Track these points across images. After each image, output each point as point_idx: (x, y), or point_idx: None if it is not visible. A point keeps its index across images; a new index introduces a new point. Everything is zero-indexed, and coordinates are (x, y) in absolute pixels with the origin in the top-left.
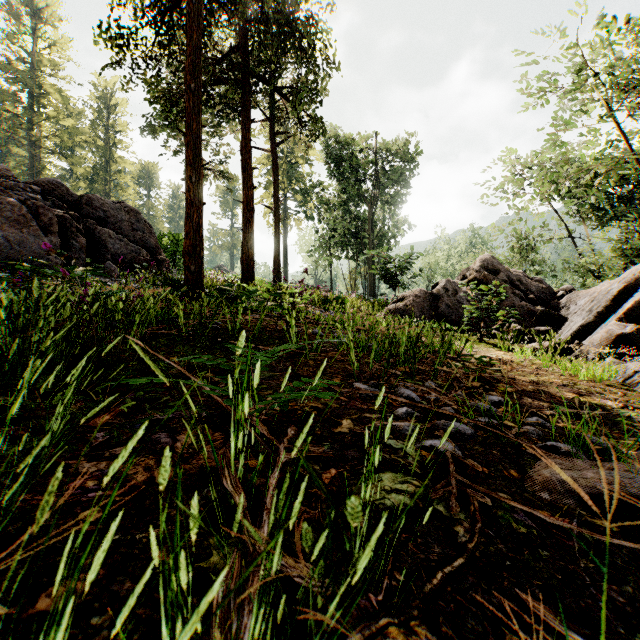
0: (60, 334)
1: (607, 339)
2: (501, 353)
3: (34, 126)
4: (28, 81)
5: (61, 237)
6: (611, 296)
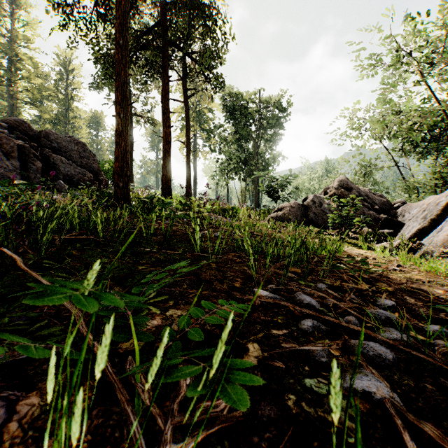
0: None
1: None
2: (363, 251)
3: (12, 83)
4: (8, 51)
5: (21, 161)
6: (441, 207)
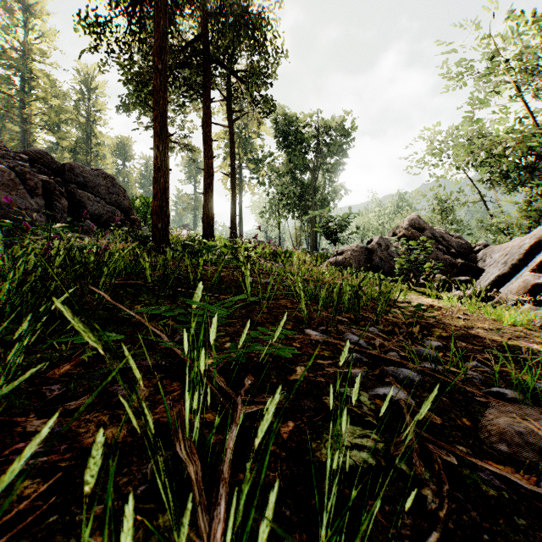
0: (27, 285)
1: (524, 288)
2: (430, 300)
3: (25, 105)
4: (20, 67)
5: (46, 199)
6: (523, 250)
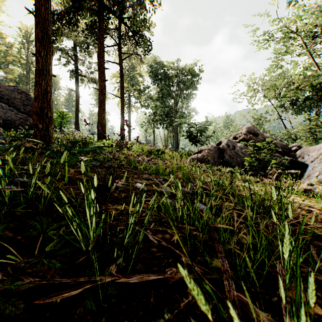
0: None
1: None
2: (299, 199)
3: None
4: None
5: None
6: None
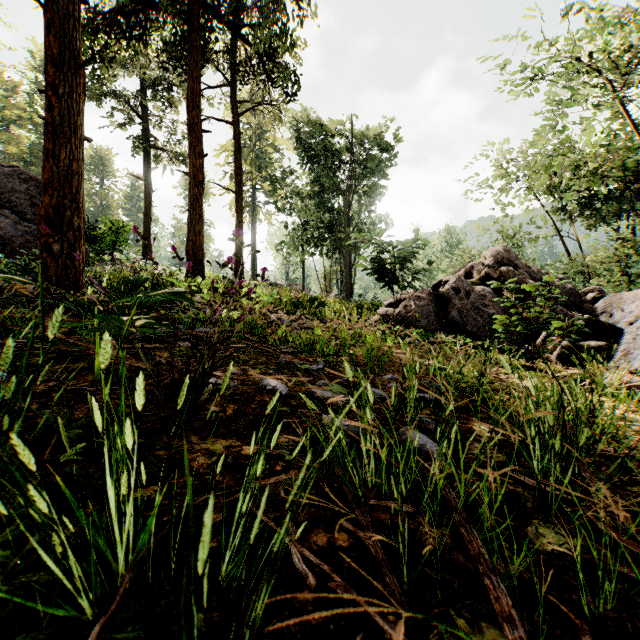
0: None
1: None
2: (623, 408)
3: None
4: None
5: None
6: None
